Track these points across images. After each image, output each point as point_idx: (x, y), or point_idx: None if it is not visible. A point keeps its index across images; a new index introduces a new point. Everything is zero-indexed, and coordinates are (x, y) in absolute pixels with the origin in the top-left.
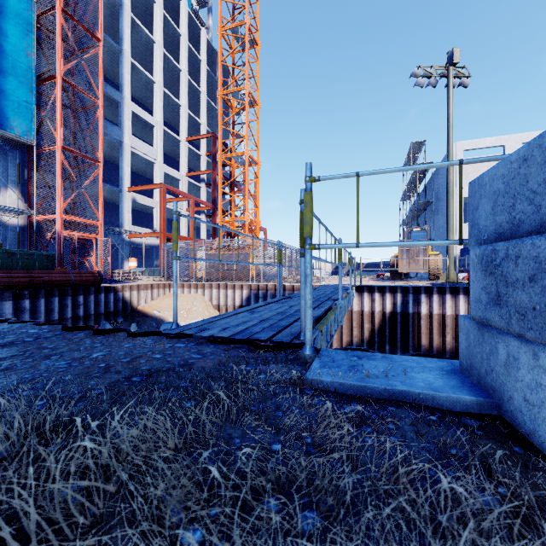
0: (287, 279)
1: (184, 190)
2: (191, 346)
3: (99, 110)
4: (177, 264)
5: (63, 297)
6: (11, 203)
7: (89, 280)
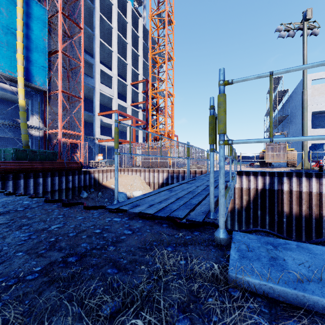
0: (191, 166)
1: (129, 114)
2: (125, 221)
3: (81, 69)
4: (125, 157)
5: (60, 176)
6: (35, 124)
7: (75, 167)
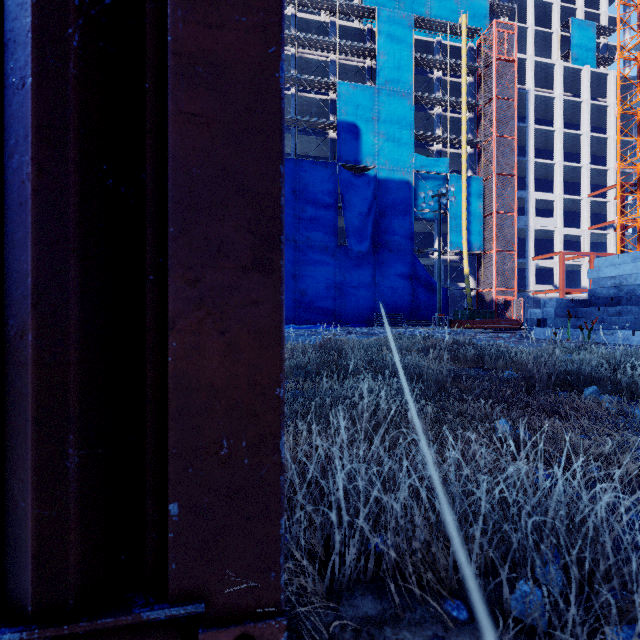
0: None
1: (586, 244)
2: None
3: (514, 219)
4: None
5: None
6: (470, 284)
7: (515, 324)
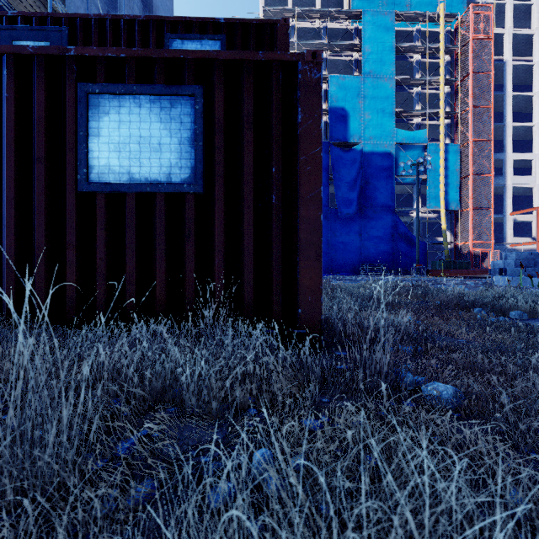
0: None
1: None
2: None
3: (491, 179)
4: None
5: None
6: (447, 238)
7: None
